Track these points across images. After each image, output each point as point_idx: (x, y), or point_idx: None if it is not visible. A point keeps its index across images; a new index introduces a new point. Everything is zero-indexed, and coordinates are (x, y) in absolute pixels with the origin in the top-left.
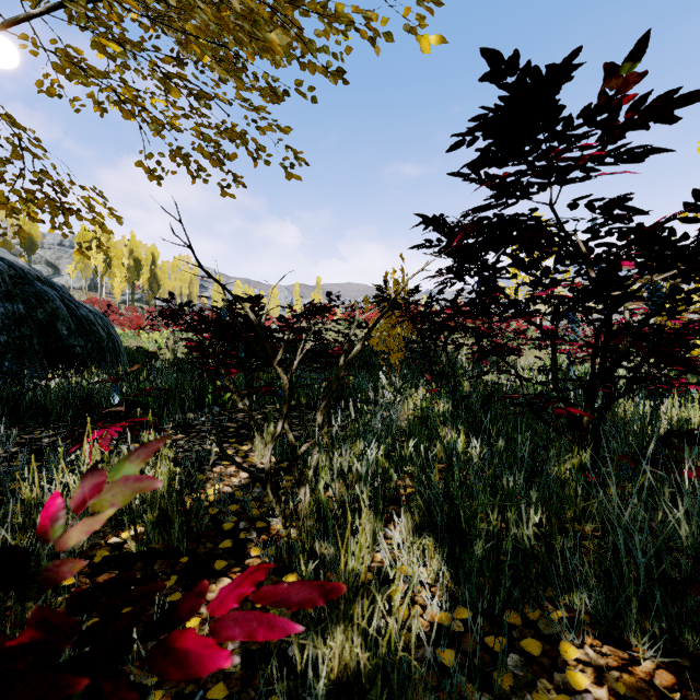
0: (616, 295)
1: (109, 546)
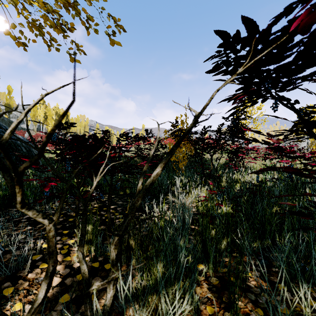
0: None
1: None
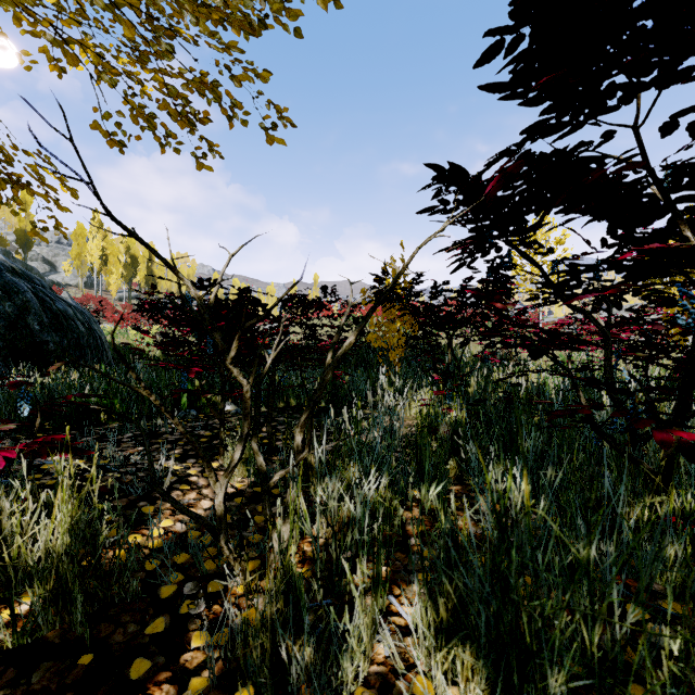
0: None
1: None
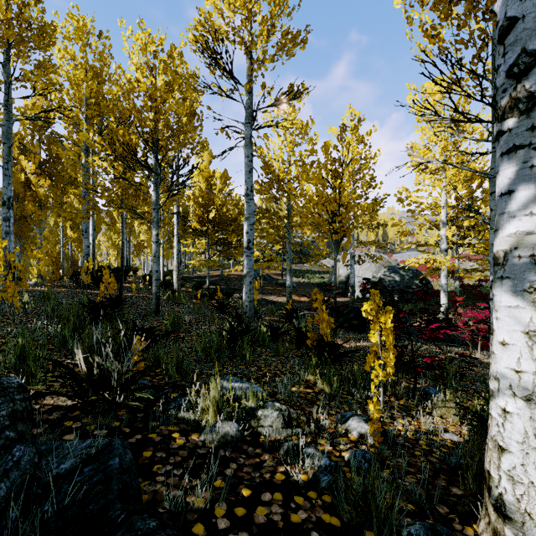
0: None
1: None
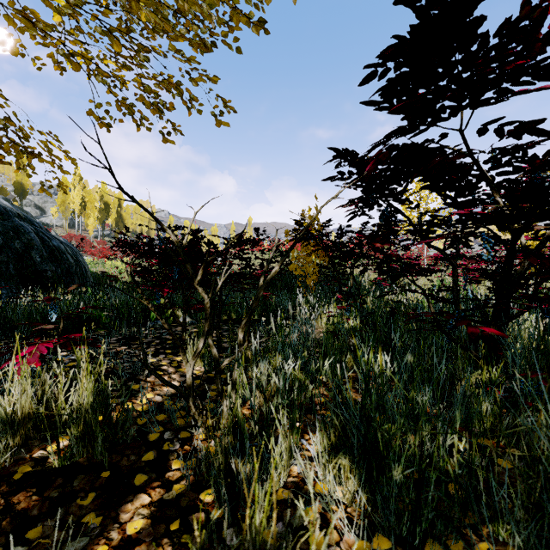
0: (538, 212)
1: (33, 460)
